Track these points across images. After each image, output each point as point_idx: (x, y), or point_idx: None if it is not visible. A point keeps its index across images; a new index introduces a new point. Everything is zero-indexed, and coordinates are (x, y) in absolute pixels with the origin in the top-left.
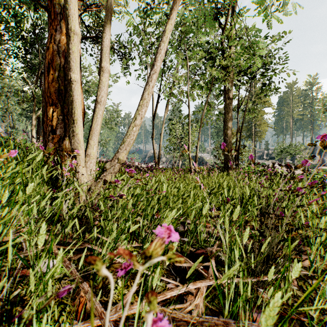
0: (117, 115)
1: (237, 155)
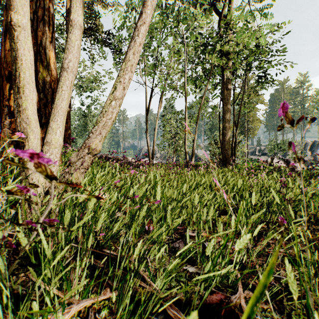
0: None
1: (234, 150)
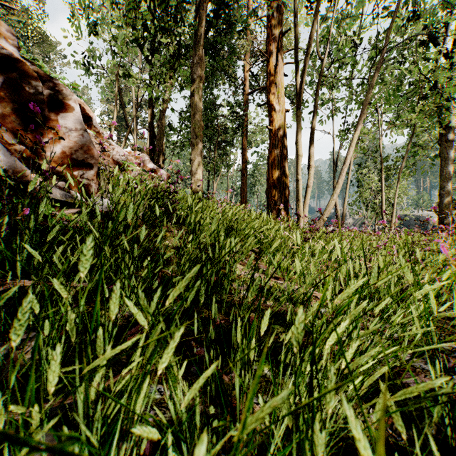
0: None
1: None
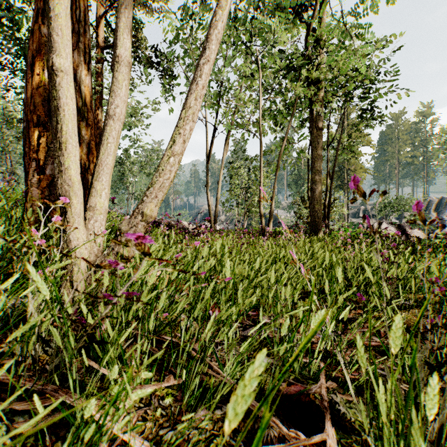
0: (158, 157)
1: (328, 211)
